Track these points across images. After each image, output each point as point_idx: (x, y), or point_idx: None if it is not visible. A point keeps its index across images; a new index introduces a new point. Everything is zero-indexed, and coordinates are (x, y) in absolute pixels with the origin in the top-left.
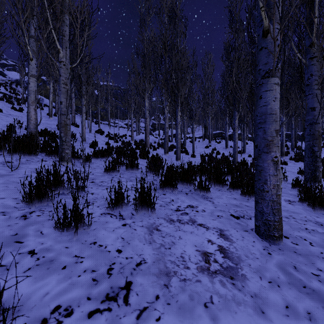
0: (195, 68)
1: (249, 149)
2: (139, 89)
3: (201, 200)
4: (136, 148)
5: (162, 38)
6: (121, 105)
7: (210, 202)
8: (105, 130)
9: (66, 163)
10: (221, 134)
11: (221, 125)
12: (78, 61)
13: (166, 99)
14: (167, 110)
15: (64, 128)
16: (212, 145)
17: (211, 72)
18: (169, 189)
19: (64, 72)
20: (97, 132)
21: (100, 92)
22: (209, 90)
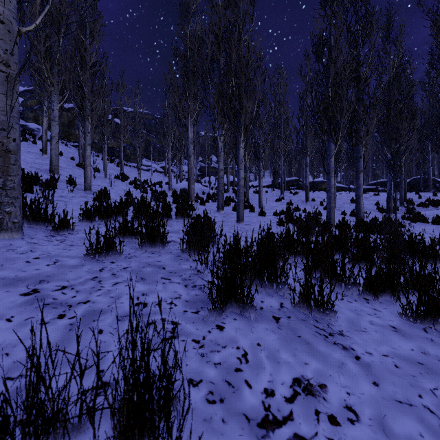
0: (262, 82)
1: (340, 203)
2: (179, 112)
3: (323, 348)
4: (173, 202)
5: (214, 28)
6: (157, 141)
7: (349, 353)
8: (131, 175)
9: (6, 234)
10: (297, 182)
11: (296, 170)
12: (39, 19)
13: (220, 126)
14: (222, 142)
15: (0, 159)
16: (286, 197)
17: (284, 92)
18: (233, 307)
19: (0, 38)
20: (118, 177)
21: (123, 120)
22: (281, 118)
